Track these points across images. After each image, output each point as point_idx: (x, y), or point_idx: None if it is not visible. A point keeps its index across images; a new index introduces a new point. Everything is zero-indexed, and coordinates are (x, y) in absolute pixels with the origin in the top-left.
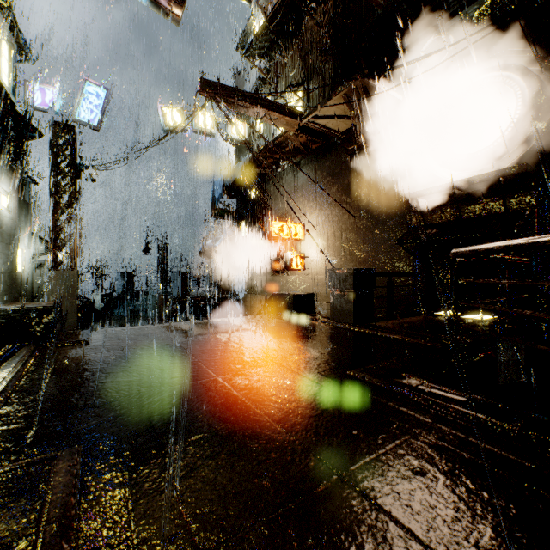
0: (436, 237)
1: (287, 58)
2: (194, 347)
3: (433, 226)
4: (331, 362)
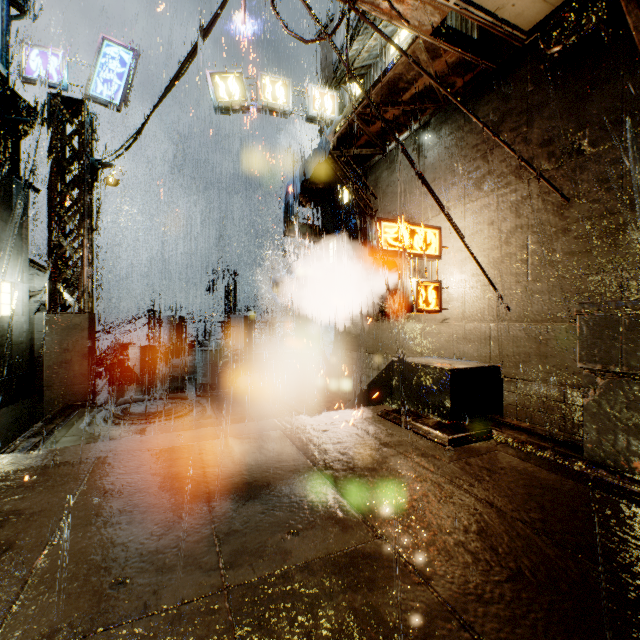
0: None
1: None
2: None
3: None
4: None
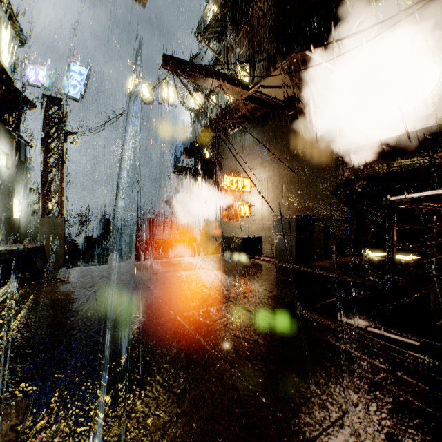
0: (367, 188)
1: (236, 40)
2: (156, 285)
3: (364, 178)
4: (280, 300)
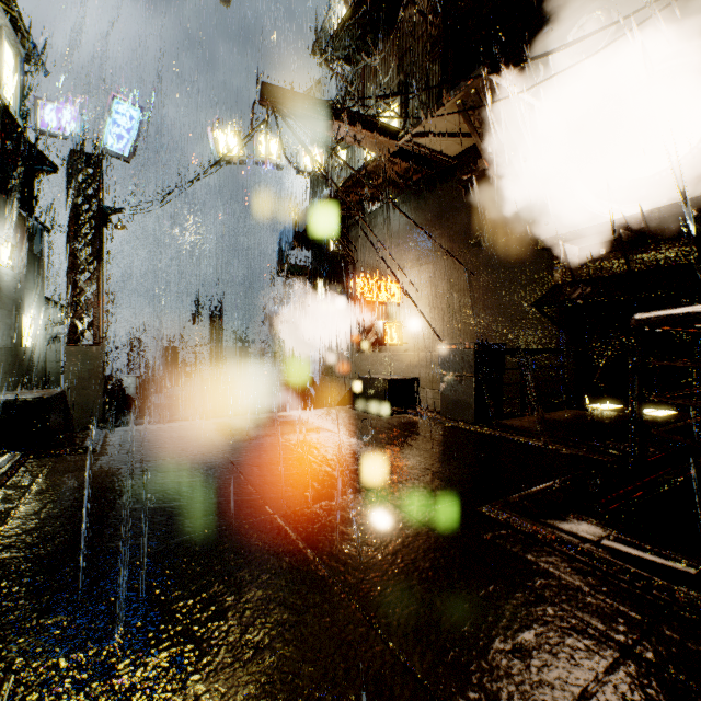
0: (593, 298)
1: (378, 61)
2: (245, 459)
3: (587, 283)
4: (450, 487)
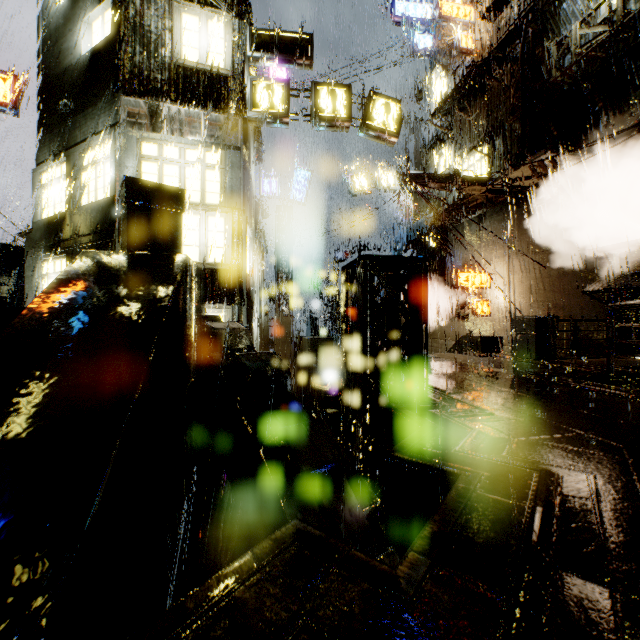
0: (620, 288)
1: (471, 117)
2: None
3: (622, 277)
4: (511, 373)
